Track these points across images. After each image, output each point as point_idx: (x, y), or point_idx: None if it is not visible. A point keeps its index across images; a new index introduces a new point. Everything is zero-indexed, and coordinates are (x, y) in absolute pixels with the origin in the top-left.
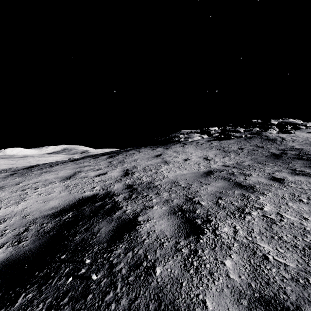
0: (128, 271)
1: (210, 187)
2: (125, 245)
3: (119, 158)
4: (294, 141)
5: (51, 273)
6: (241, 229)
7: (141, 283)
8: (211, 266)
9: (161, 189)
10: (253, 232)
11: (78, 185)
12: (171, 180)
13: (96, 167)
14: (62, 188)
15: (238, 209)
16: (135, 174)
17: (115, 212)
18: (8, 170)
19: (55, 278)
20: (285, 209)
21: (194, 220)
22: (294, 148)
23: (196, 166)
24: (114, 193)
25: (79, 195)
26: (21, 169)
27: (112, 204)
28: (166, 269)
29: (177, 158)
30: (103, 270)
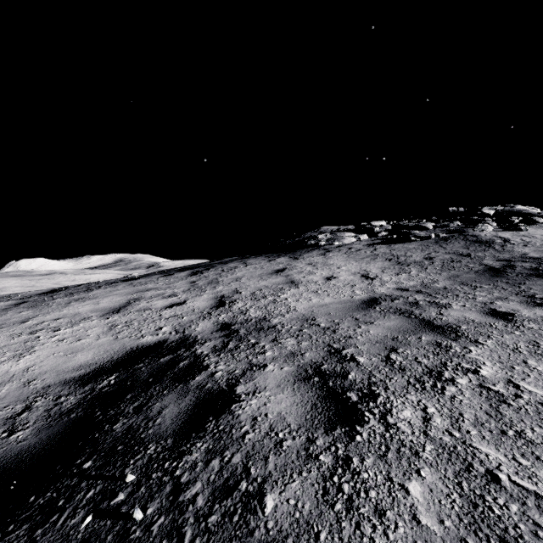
0: (209, 502)
1: (374, 328)
2: (207, 443)
3: (210, 275)
4: (527, 245)
5: (59, 501)
6: (438, 414)
7: (233, 531)
8: (380, 495)
9: (282, 332)
10: (463, 419)
11: (133, 324)
12: (301, 314)
13: (167, 291)
14: (103, 329)
15: (430, 372)
16: (237, 304)
17: (194, 375)
18: (11, 297)
19: (64, 511)
20: (524, 373)
21: (344, 393)
22: (527, 258)
23: (348, 290)
24: (196, 338)
25: (132, 342)
26: (36, 295)
27: (191, 360)
28: (286, 500)
29: (313, 275)
30: (159, 497)
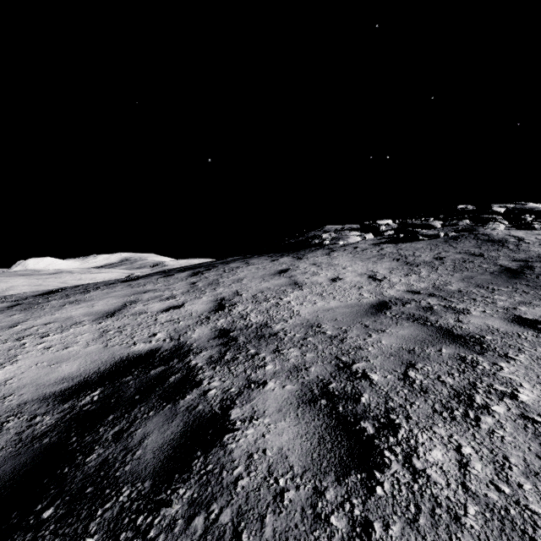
0: None
1: (387, 338)
2: (191, 490)
3: (211, 276)
4: None
5: None
6: (477, 457)
7: None
8: None
9: (284, 341)
10: (511, 466)
11: (126, 330)
12: (305, 320)
13: (166, 293)
14: (93, 335)
15: (458, 396)
16: (237, 308)
17: (185, 392)
18: (6, 299)
19: None
20: None
21: (357, 423)
22: None
23: (355, 292)
24: (191, 347)
25: (122, 351)
26: (31, 297)
27: (183, 374)
28: None
29: (317, 276)
30: None
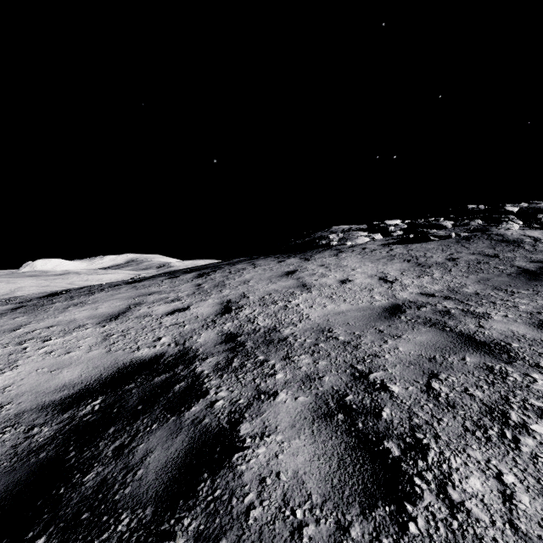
0: None
1: (404, 344)
2: (197, 520)
3: (217, 277)
4: None
5: None
6: (523, 487)
7: None
8: None
9: (294, 347)
10: None
11: (130, 334)
12: (316, 324)
13: (171, 295)
14: (96, 339)
15: (491, 413)
16: (244, 311)
17: (191, 403)
18: (11, 301)
19: None
20: None
21: (380, 442)
22: None
23: (366, 295)
24: (197, 352)
25: (125, 356)
26: (36, 299)
27: (189, 382)
28: None
29: (326, 277)
30: None
